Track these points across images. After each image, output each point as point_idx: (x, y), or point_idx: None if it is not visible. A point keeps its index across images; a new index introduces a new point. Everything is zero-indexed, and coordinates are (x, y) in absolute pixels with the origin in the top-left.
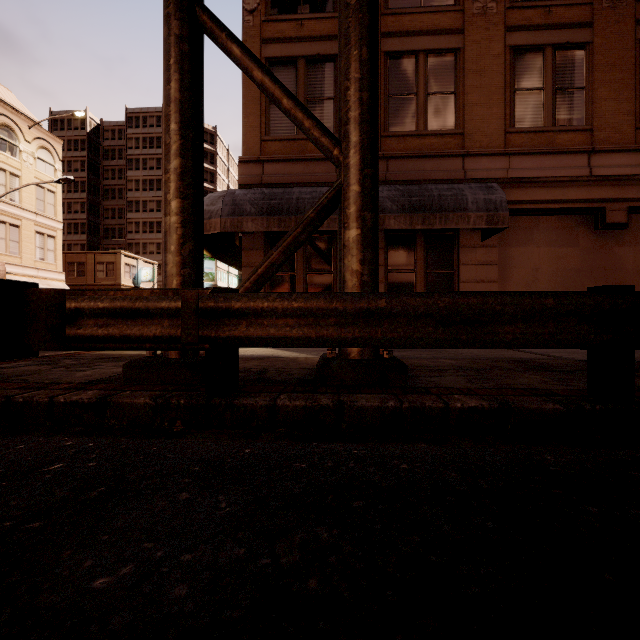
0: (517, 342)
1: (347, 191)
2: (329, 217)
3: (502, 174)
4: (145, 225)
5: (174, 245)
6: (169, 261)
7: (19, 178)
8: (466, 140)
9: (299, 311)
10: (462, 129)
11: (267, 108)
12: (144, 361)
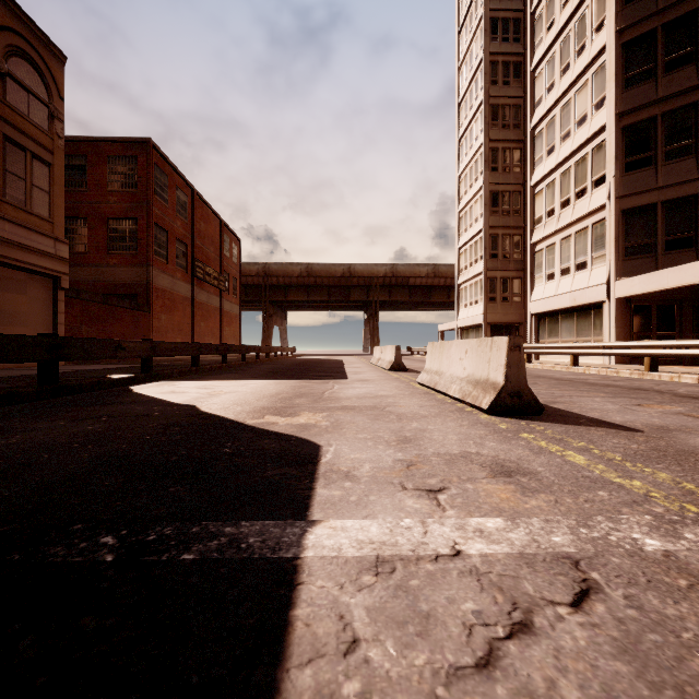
0: (16, 360)
1: None
2: None
3: None
4: None
5: None
6: None
7: None
8: None
9: None
10: None
11: None
12: None
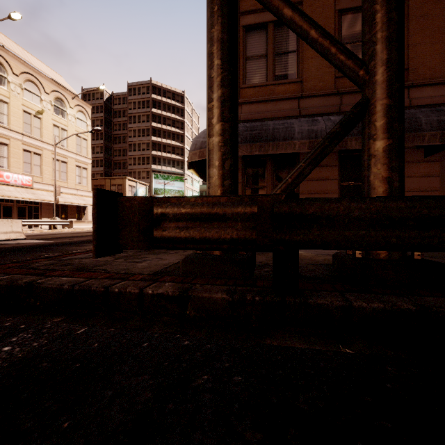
0: None
1: (376, 105)
2: (300, 142)
3: (444, 100)
4: (139, 159)
5: (218, 161)
6: (214, 174)
7: (66, 131)
8: (410, 74)
9: (376, 215)
10: (407, 65)
11: (244, 63)
12: (198, 257)
